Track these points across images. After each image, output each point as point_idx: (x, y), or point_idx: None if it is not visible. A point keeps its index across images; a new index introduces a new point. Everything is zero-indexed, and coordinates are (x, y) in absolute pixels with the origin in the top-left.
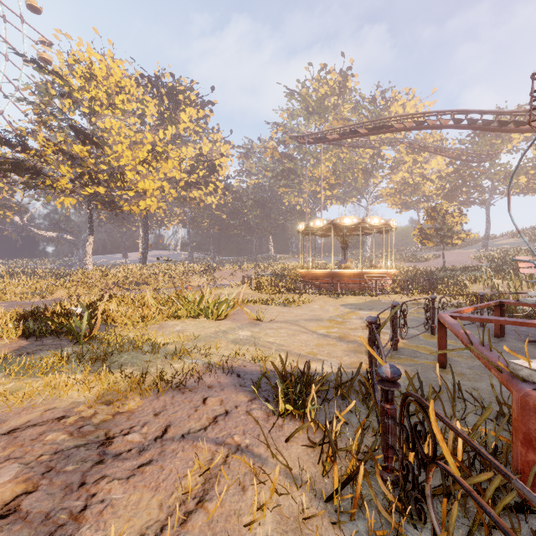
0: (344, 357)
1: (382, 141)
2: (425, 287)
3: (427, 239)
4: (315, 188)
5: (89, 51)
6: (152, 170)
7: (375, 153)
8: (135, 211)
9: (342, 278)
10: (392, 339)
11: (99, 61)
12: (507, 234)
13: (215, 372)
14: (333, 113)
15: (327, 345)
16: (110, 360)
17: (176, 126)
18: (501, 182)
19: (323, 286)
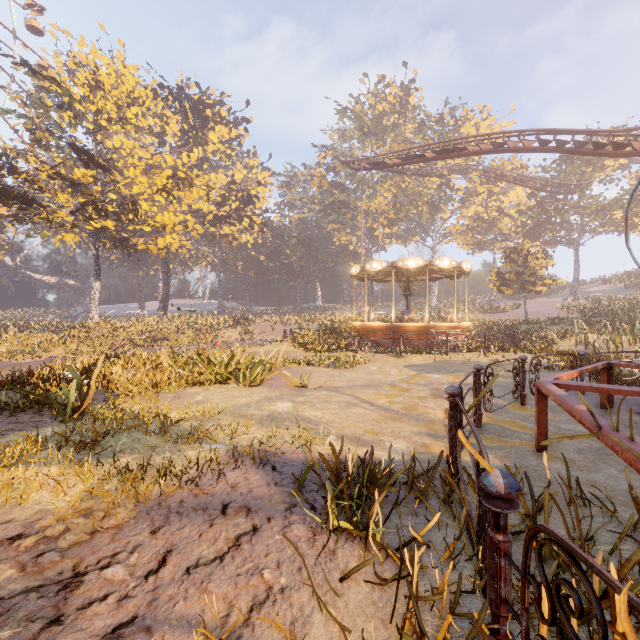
0: (414, 436)
1: (451, 169)
2: (505, 344)
3: (506, 286)
4: (371, 225)
5: (93, 52)
6: (173, 200)
7: (443, 183)
8: (152, 250)
9: (405, 332)
10: (475, 413)
11: (106, 65)
12: (599, 280)
13: (242, 464)
14: (393, 134)
15: (391, 420)
16: (103, 445)
17: (203, 148)
18: (592, 218)
19: (382, 343)
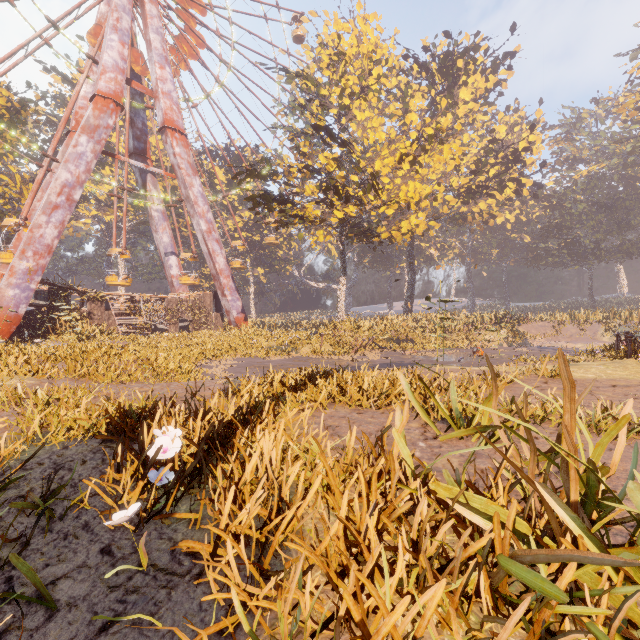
0: None
1: None
2: None
3: None
4: None
5: (335, 21)
6: (419, 170)
7: None
8: (395, 239)
9: None
10: None
11: (347, 30)
12: None
13: None
14: None
15: None
16: None
17: (452, 113)
18: None
19: None
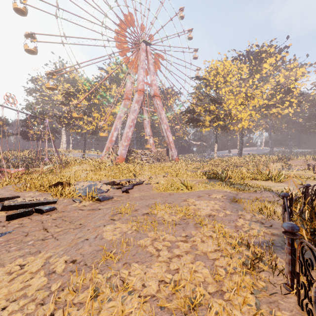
0: None
1: None
2: None
3: None
4: None
5: (216, 63)
6: (245, 106)
7: None
8: (236, 129)
9: None
10: None
11: (220, 65)
12: None
13: (266, 191)
14: None
15: None
16: (233, 186)
17: (260, 74)
18: None
19: None
